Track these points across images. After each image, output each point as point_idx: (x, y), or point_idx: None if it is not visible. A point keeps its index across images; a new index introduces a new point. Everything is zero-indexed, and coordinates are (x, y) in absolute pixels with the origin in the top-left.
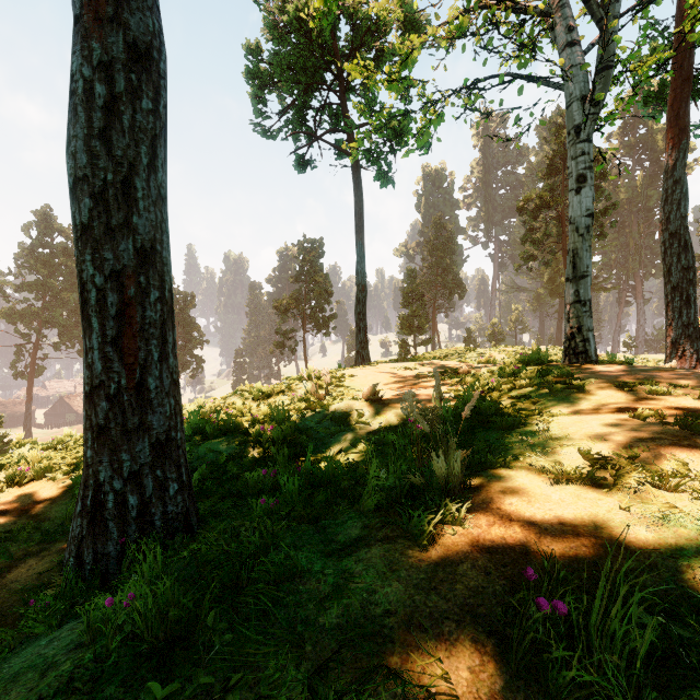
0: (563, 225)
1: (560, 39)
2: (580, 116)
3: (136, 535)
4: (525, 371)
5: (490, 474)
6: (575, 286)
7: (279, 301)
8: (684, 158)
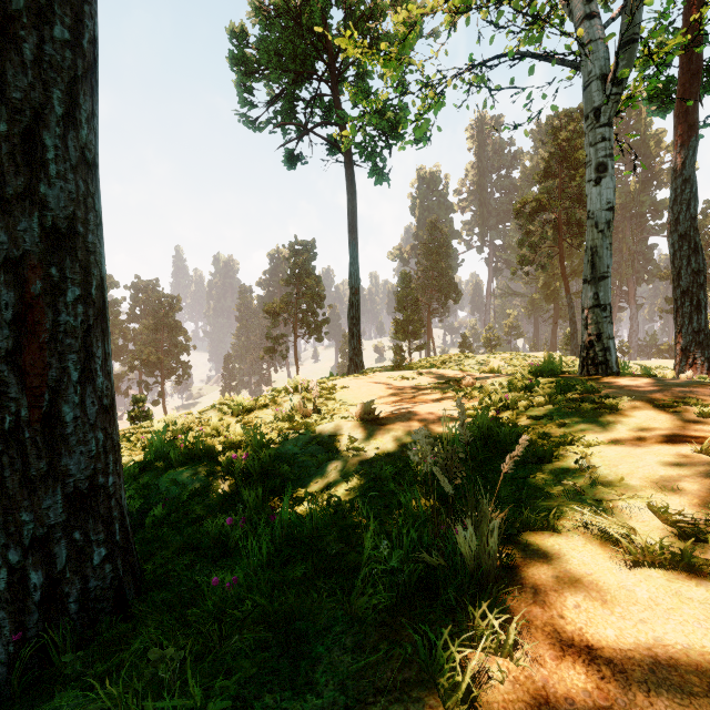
0: (560, 229)
1: (577, 12)
2: (600, 97)
3: (38, 627)
4: (542, 385)
5: (531, 540)
6: (594, 288)
7: (269, 305)
8: (693, 155)
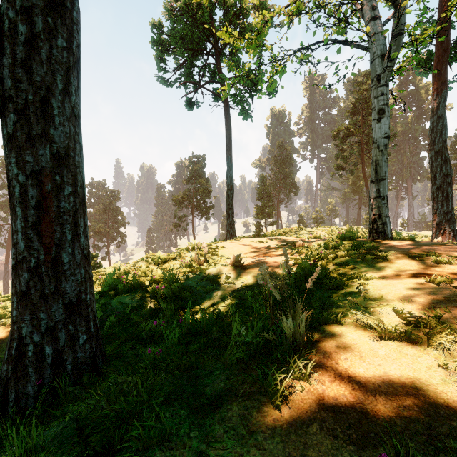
0: (362, 147)
1: (366, 15)
2: (380, 68)
3: (50, 377)
4: (343, 245)
5: (326, 329)
6: (377, 185)
7: (176, 196)
8: (444, 101)
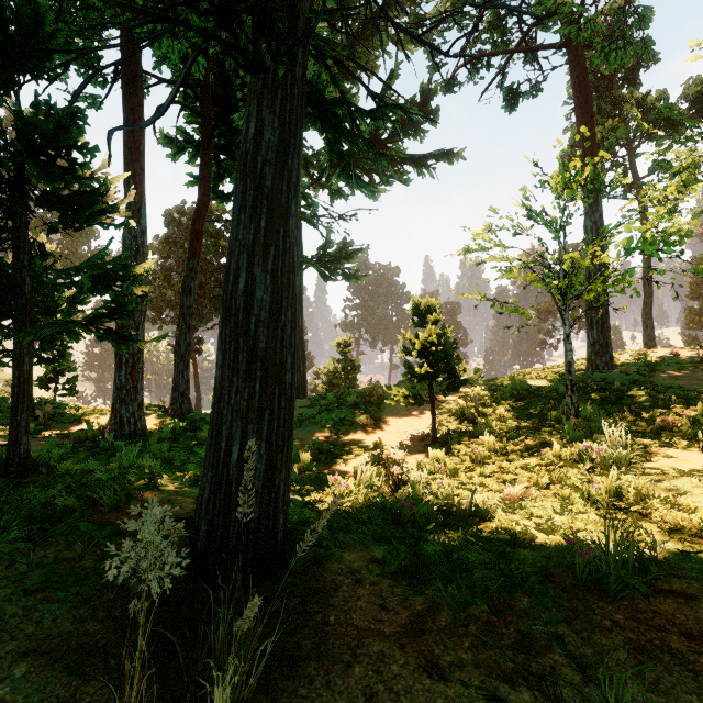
0: None
1: None
2: None
3: None
4: None
5: None
6: None
7: (542, 304)
8: None
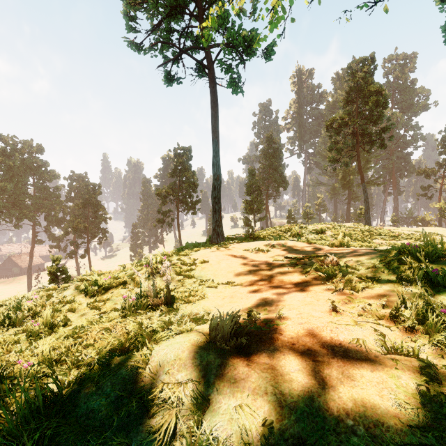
0: (357, 139)
1: None
2: None
3: None
4: None
5: None
6: None
7: (160, 190)
8: None
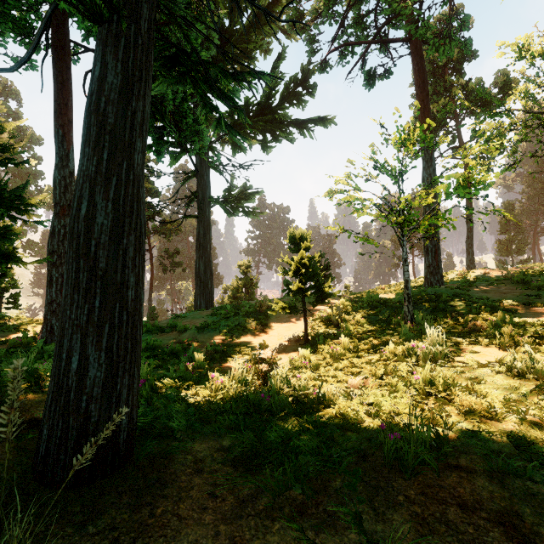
0: None
1: None
2: None
3: None
4: None
5: None
6: None
7: (395, 236)
8: None
